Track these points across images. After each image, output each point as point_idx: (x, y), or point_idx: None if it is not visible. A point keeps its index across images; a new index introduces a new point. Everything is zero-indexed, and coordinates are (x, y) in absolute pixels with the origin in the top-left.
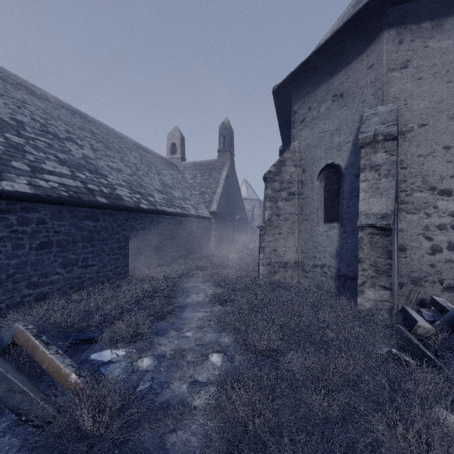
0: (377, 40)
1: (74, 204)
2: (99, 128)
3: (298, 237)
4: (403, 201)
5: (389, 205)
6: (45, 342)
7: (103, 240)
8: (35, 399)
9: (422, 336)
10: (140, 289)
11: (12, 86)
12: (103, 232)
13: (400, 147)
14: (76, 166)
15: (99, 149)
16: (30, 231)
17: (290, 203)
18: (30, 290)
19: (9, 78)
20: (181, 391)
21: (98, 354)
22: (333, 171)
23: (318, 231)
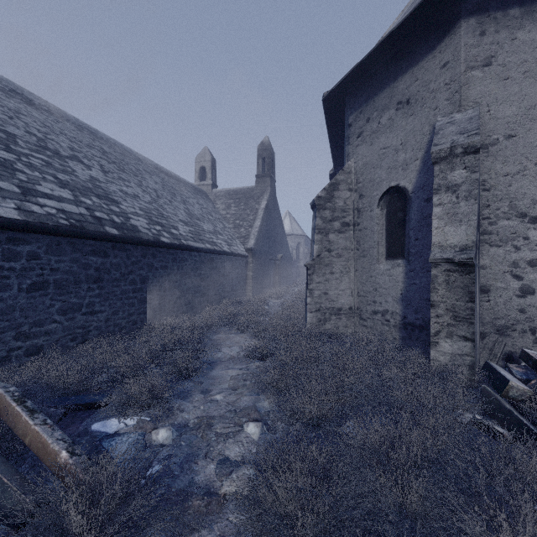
0: (452, 32)
1: (76, 235)
2: (112, 146)
3: (353, 277)
4: (485, 231)
5: (470, 234)
6: (29, 409)
7: (113, 280)
8: (9, 486)
9: (515, 399)
10: (160, 341)
11: (3, 93)
12: (113, 270)
13: (482, 163)
14: (80, 189)
15: (111, 171)
16: (19, 268)
17: (344, 235)
18: (19, 342)
19: (0, 83)
20: (206, 473)
21: (101, 423)
22: (397, 195)
23: (378, 270)
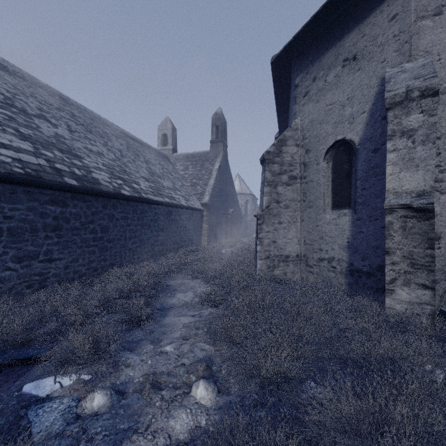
0: None
1: (31, 184)
2: (82, 112)
3: (300, 227)
4: (436, 179)
5: (427, 179)
6: None
7: (73, 229)
8: None
9: None
10: (116, 288)
11: None
12: (73, 220)
13: None
14: (43, 143)
15: (78, 131)
16: None
17: (291, 188)
18: None
19: None
20: None
21: (34, 384)
22: (343, 149)
23: (324, 219)
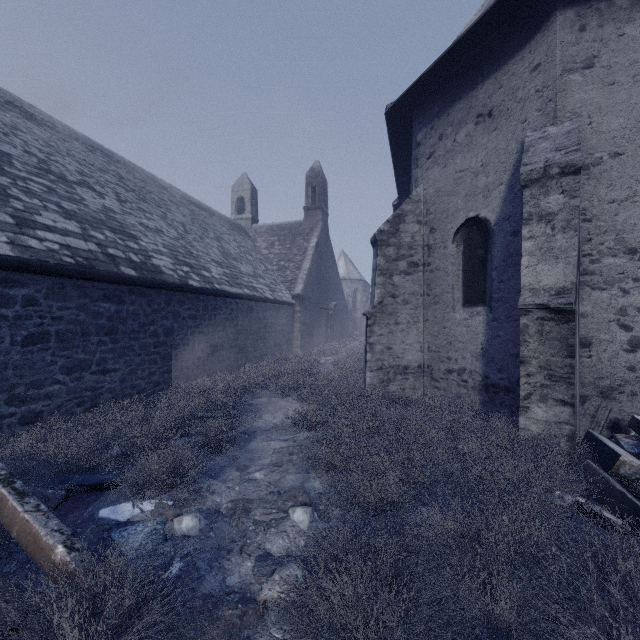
0: (545, 27)
1: (83, 276)
2: (131, 171)
3: (423, 328)
4: (586, 271)
5: (568, 274)
6: (18, 491)
7: (130, 332)
8: None
9: (628, 478)
10: (187, 407)
11: None
12: (130, 320)
13: (582, 188)
14: (90, 221)
15: (129, 200)
16: (12, 316)
17: (412, 278)
18: (12, 407)
19: None
20: (242, 572)
21: (111, 509)
22: (476, 229)
23: (453, 319)
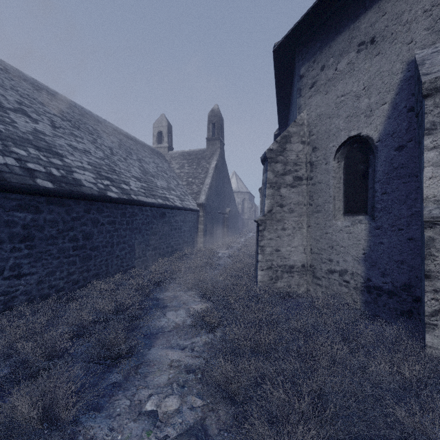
0: None
1: None
2: (71, 107)
3: (306, 233)
4: None
5: None
6: None
7: (48, 238)
8: None
9: None
10: (95, 308)
11: None
12: (48, 227)
13: None
14: (15, 139)
15: (63, 127)
16: None
17: (296, 190)
18: None
19: None
20: None
21: None
22: (357, 146)
23: (335, 226)
